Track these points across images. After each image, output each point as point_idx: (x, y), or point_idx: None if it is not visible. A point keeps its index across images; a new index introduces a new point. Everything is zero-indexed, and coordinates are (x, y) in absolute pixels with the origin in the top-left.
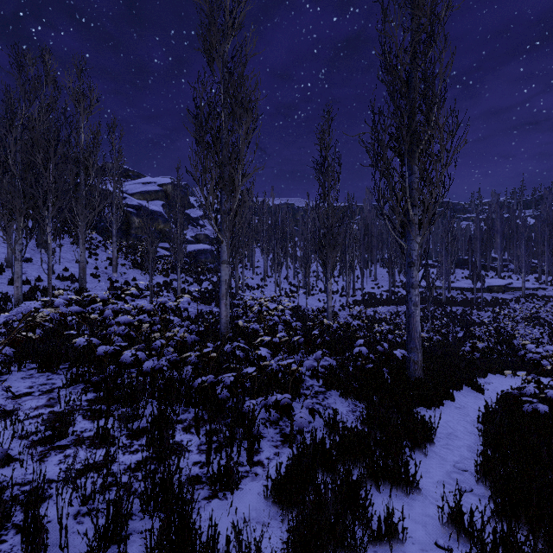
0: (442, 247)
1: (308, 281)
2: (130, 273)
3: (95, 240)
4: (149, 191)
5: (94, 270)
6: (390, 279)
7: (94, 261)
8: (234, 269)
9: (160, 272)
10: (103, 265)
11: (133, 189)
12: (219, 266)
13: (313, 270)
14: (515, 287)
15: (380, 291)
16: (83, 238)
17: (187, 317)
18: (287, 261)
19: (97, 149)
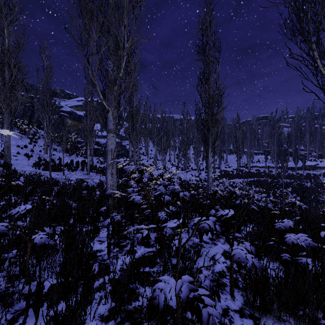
0: (274, 139)
1: (187, 158)
2: (58, 155)
3: (39, 134)
4: (80, 105)
5: (30, 152)
6: (238, 161)
7: (33, 146)
8: (122, 140)
9: (81, 155)
10: (39, 149)
11: (71, 104)
12: (125, 153)
13: (186, 157)
14: (321, 166)
15: (231, 169)
16: (7, 123)
17: (85, 186)
18: (170, 149)
19: (18, 50)
